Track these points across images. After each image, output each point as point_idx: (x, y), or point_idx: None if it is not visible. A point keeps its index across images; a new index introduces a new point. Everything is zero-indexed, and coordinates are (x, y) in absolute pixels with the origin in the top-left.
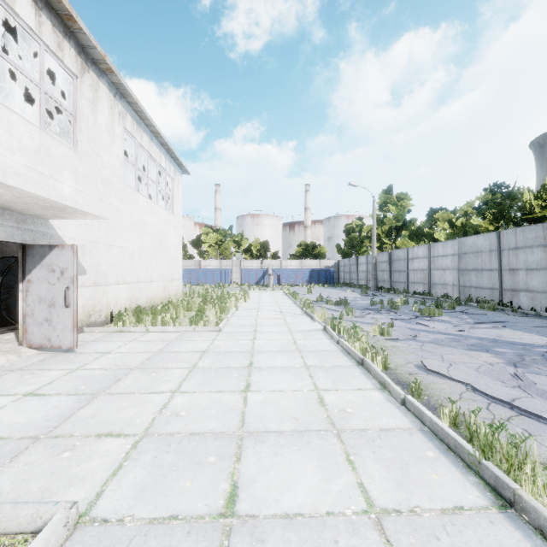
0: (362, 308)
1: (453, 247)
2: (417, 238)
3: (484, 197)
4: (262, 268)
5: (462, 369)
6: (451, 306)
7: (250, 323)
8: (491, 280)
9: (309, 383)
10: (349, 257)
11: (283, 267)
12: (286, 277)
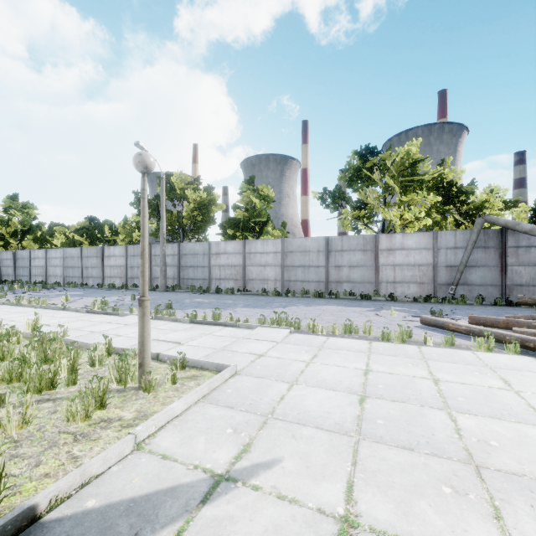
0: None
1: (61, 253)
2: (41, 242)
3: (85, 223)
4: None
5: (30, 299)
6: (52, 287)
7: None
8: (79, 273)
9: None
10: None
11: None
12: None
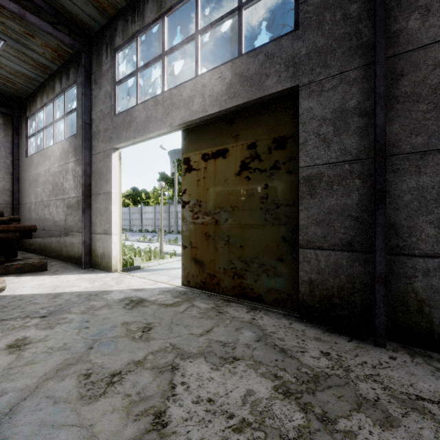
0: None
1: None
2: None
3: (131, 191)
4: None
5: None
6: None
7: None
8: (128, 223)
9: None
10: None
11: None
12: None
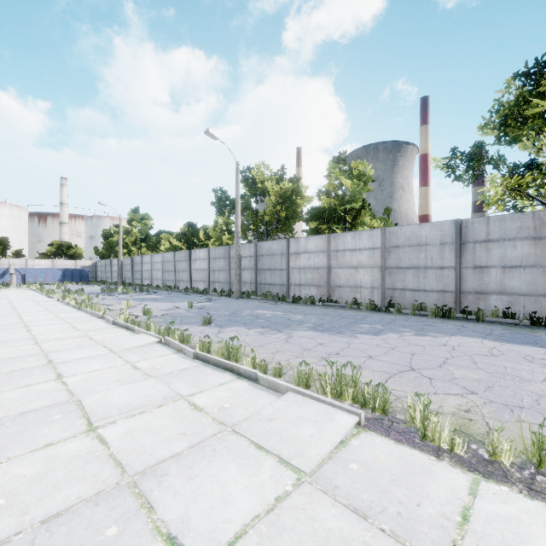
0: (94, 293)
1: (161, 258)
2: (151, 249)
3: (184, 229)
4: (1, 268)
5: (105, 302)
6: (147, 290)
7: (5, 302)
8: (173, 276)
9: (43, 308)
10: (107, 259)
11: (29, 267)
12: (34, 276)
